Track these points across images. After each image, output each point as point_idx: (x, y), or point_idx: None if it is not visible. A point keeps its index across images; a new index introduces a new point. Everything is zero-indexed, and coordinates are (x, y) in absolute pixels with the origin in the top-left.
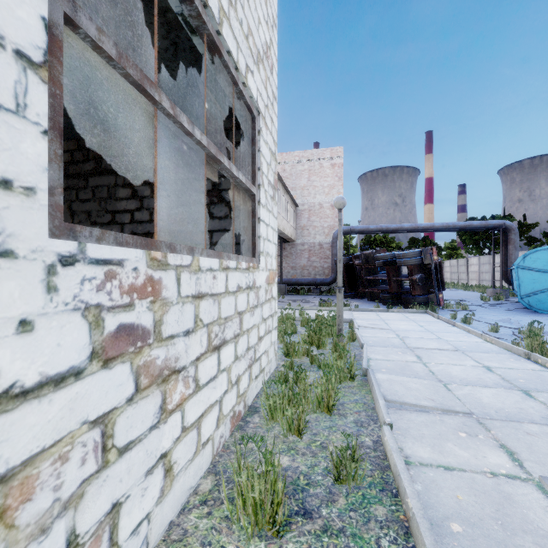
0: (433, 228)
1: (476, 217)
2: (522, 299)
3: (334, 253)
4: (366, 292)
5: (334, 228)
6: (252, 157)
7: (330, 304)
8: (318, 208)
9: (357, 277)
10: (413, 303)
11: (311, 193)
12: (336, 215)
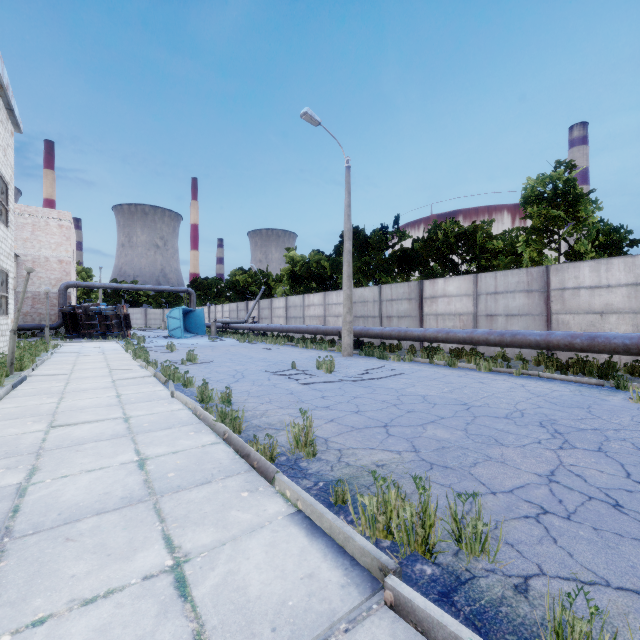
0: (145, 289)
1: (200, 278)
2: (170, 332)
3: (61, 303)
4: (87, 333)
5: (62, 280)
6: (6, 285)
7: (50, 339)
8: (45, 261)
9: (80, 323)
10: (109, 336)
11: (36, 247)
12: (64, 269)
